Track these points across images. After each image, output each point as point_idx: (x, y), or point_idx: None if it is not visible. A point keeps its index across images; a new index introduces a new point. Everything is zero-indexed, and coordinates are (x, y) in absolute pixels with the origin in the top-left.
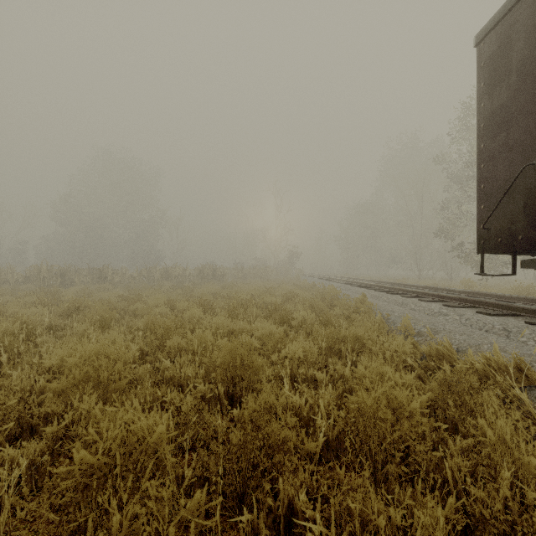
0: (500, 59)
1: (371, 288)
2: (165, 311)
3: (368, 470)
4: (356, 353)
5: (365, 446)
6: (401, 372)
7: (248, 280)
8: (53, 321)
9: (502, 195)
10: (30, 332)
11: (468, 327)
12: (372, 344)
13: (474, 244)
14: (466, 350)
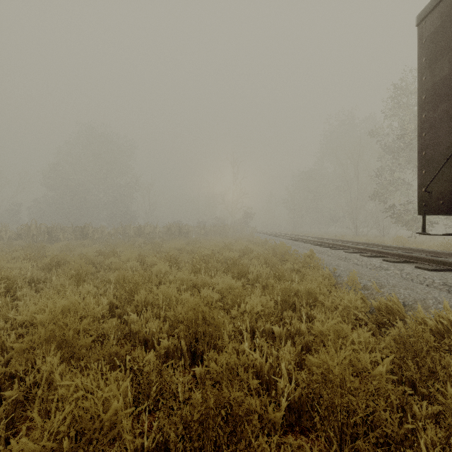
0: (442, 36)
1: (316, 244)
2: (136, 265)
3: (336, 442)
4: (308, 305)
5: (333, 418)
6: (358, 330)
7: (209, 237)
8: (35, 274)
9: (445, 160)
10: (12, 285)
11: (409, 282)
12: (324, 298)
13: (404, 205)
14: (412, 304)
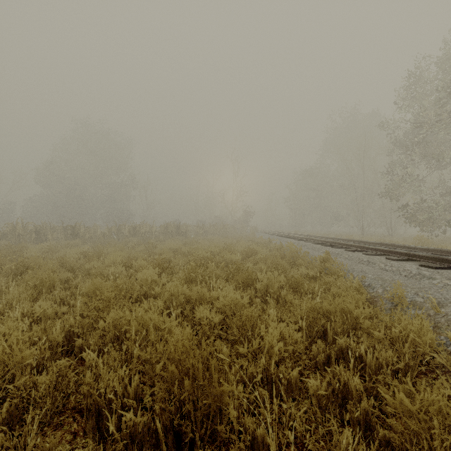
0: None
1: (327, 245)
2: (120, 270)
3: None
4: (345, 333)
5: None
6: None
7: (208, 237)
8: None
9: None
10: None
11: None
12: (370, 325)
13: (418, 203)
14: None
